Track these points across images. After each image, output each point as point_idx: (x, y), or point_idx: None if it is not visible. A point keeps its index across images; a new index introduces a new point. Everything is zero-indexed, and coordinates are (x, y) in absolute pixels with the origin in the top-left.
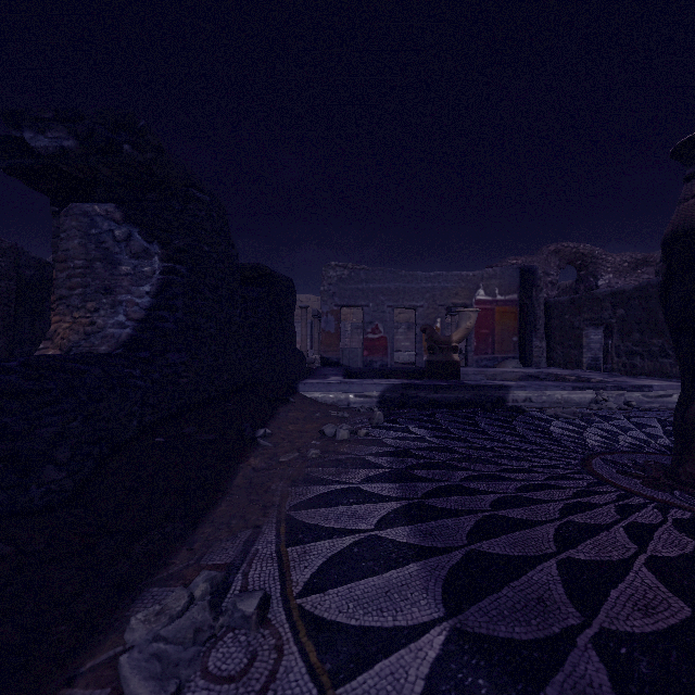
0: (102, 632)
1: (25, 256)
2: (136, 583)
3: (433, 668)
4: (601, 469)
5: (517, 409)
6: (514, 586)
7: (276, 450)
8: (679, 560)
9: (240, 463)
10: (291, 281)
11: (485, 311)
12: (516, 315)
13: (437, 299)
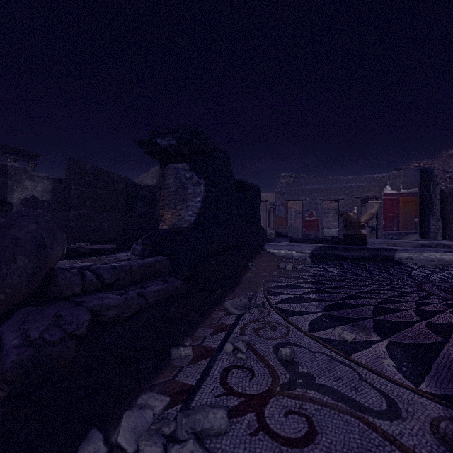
0: (217, 305)
1: (129, 182)
2: (221, 299)
3: (316, 318)
4: (426, 287)
5: (398, 263)
6: (352, 309)
7: (257, 271)
8: (431, 311)
9: (244, 274)
10: (258, 188)
11: (392, 200)
12: (417, 203)
13: (354, 193)
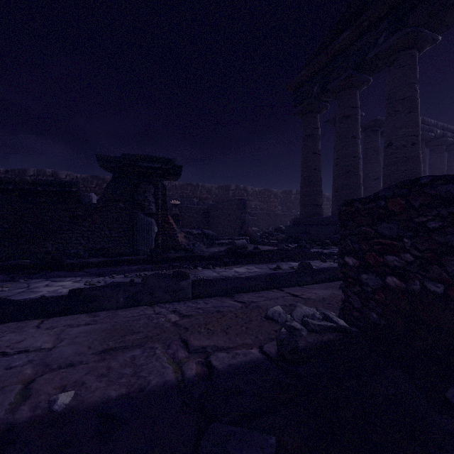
0: None
1: None
2: None
3: None
4: None
5: None
6: None
7: None
8: None
9: None
10: None
11: None
12: None
13: None
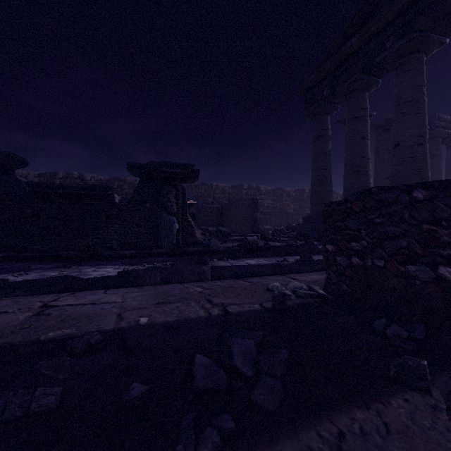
0: None
1: None
2: None
3: None
4: None
5: None
6: None
7: None
8: None
9: None
10: None
11: None
12: None
13: None
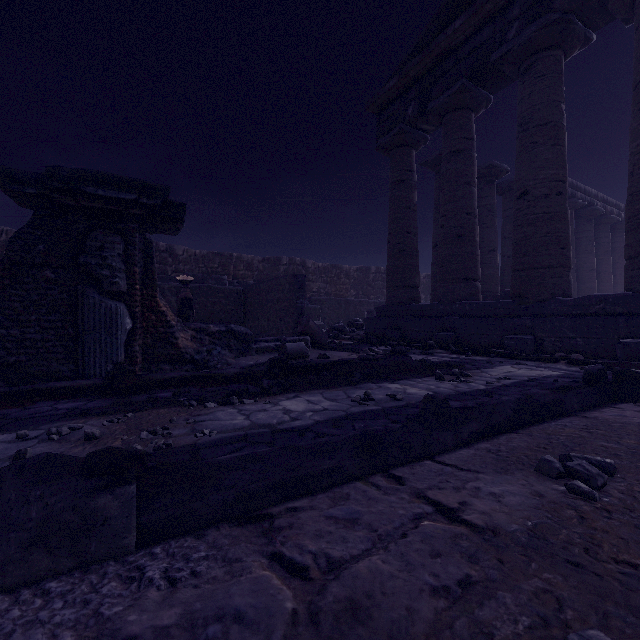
0: None
1: None
2: None
3: None
4: None
5: None
6: None
7: None
8: None
9: None
10: None
11: None
12: None
13: None
